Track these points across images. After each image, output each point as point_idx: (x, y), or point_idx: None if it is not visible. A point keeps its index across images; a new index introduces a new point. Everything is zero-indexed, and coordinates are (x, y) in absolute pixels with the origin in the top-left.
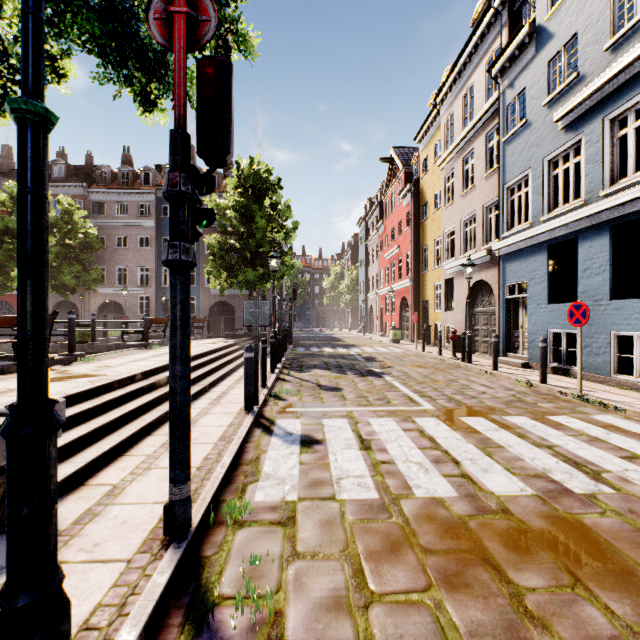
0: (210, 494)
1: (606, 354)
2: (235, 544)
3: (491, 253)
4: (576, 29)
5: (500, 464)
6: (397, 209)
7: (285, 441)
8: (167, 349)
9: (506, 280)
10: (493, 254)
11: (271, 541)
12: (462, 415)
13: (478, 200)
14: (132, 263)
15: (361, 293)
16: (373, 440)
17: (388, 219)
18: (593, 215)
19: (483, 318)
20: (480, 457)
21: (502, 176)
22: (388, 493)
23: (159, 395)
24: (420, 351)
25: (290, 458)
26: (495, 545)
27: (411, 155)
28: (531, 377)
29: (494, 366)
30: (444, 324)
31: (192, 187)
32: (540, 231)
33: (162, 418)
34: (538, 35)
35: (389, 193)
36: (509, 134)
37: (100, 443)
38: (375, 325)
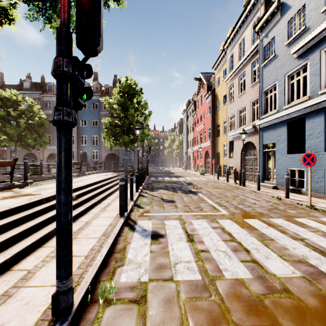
0: (90, 278)
1: (322, 182)
2: (103, 321)
3: (255, 127)
4: (304, 2)
5: (275, 252)
6: (203, 105)
7: (142, 235)
8: (80, 178)
9: (263, 141)
10: (256, 127)
11: (128, 318)
12: (245, 218)
13: (247, 99)
14: None
15: (184, 149)
16: (195, 235)
17: (198, 110)
18: (314, 104)
19: (250, 162)
20: (261, 247)
21: (261, 85)
22: (207, 275)
23: None
24: (216, 179)
25: (144, 248)
26: (287, 322)
27: (210, 76)
28: (279, 194)
29: (258, 188)
30: (228, 165)
31: (72, 69)
32: (283, 114)
33: None
34: (282, 7)
35: (199, 97)
36: (265, 62)
37: (26, 239)
38: (191, 165)
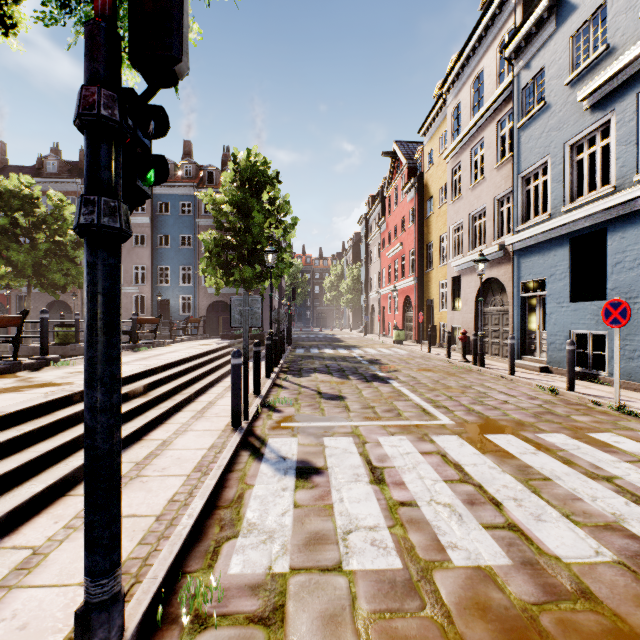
0: (164, 568)
1: None
2: None
3: (503, 248)
4: None
5: (554, 507)
6: (400, 205)
7: (277, 470)
8: (155, 351)
9: (521, 277)
10: (505, 249)
11: None
12: (488, 432)
13: (488, 192)
14: (127, 261)
15: (362, 292)
16: (386, 468)
17: (390, 216)
18: (626, 202)
19: (494, 318)
20: (525, 495)
21: (516, 165)
22: (414, 559)
23: (130, 409)
24: (426, 353)
25: (282, 497)
26: None
27: (414, 149)
28: (554, 383)
29: (511, 370)
30: (451, 324)
31: (121, 113)
32: (562, 222)
33: (129, 439)
34: (559, 8)
35: (391, 189)
36: (525, 119)
37: (35, 480)
38: (377, 325)
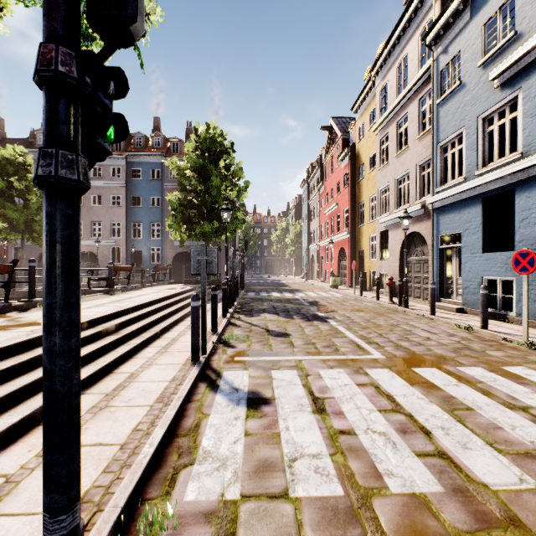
0: (124, 496)
1: None
2: None
3: (424, 207)
4: None
5: (478, 435)
6: (336, 171)
7: (230, 400)
8: (128, 294)
9: (440, 231)
10: (426, 208)
11: None
12: (415, 365)
13: (411, 159)
14: (105, 218)
15: (304, 245)
16: (326, 399)
17: (328, 180)
18: (532, 167)
19: (416, 266)
20: (451, 424)
21: (436, 136)
22: (354, 486)
23: (102, 345)
24: (358, 296)
25: (234, 426)
26: None
27: (348, 124)
28: (469, 322)
29: (432, 311)
30: (379, 271)
31: (79, 70)
32: (475, 184)
33: (101, 372)
34: (472, 1)
35: (328, 157)
36: (443, 96)
37: (13, 411)
38: (316, 272)
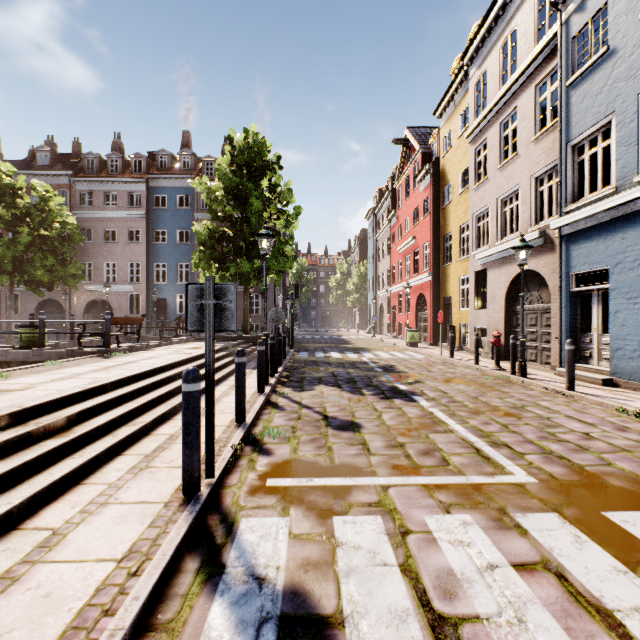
0: None
1: None
2: None
3: (544, 235)
4: None
5: None
6: (412, 195)
7: (240, 627)
8: (130, 357)
9: (572, 267)
10: (547, 236)
11: None
12: (604, 505)
13: (523, 170)
14: (121, 258)
15: (370, 291)
16: (463, 624)
17: (401, 208)
18: None
19: (529, 318)
20: None
21: (565, 131)
22: None
23: (15, 466)
24: (447, 358)
25: None
26: None
27: (428, 135)
28: (636, 404)
29: (570, 384)
30: (474, 325)
31: None
32: (637, 194)
33: None
34: None
35: (403, 179)
36: (578, 73)
37: None
38: (386, 325)
